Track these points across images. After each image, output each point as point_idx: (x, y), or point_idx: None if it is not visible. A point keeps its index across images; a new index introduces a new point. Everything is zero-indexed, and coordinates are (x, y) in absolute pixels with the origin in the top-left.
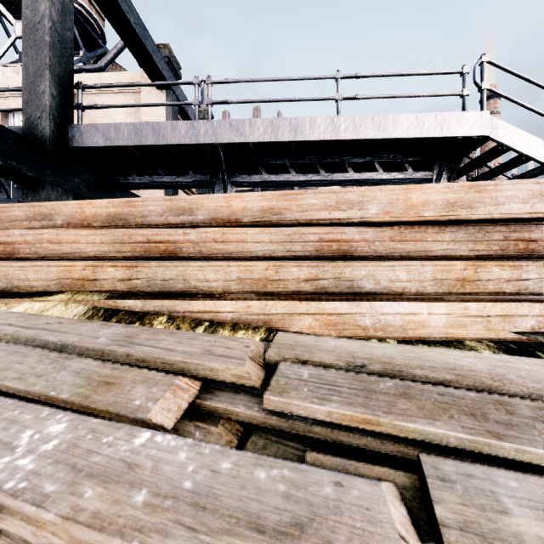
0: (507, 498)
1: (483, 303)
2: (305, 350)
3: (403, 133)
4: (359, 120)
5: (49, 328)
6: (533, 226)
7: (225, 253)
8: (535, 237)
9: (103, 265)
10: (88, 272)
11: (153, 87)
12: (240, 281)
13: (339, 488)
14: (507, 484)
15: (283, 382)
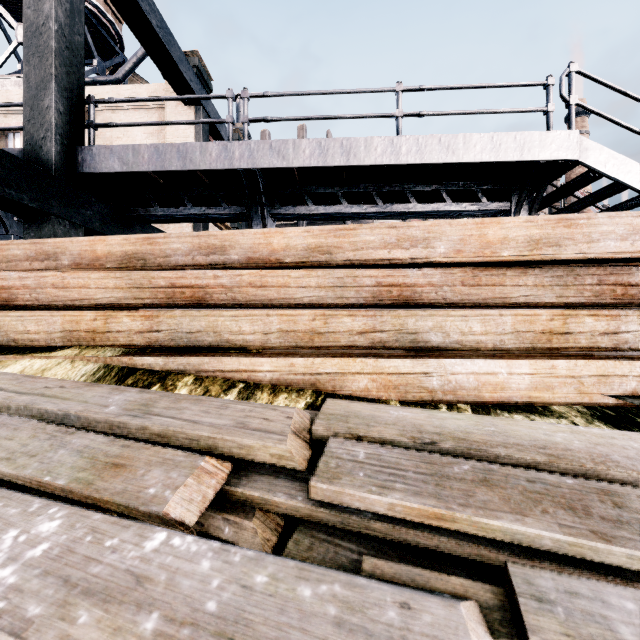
0: (623, 626)
1: (574, 361)
2: (361, 422)
3: (476, 157)
4: (423, 141)
5: (48, 394)
6: (633, 268)
7: (264, 300)
8: (635, 281)
9: (117, 315)
10: (100, 323)
11: (179, 103)
12: (282, 334)
13: (406, 611)
14: (623, 606)
15: (333, 465)
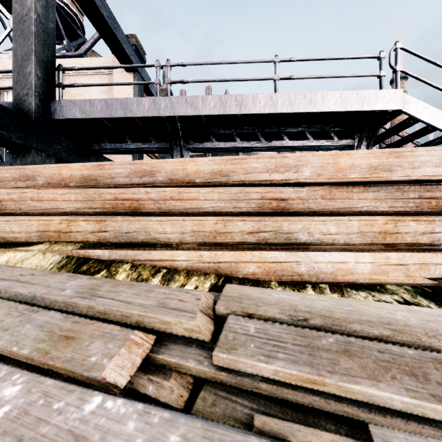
0: None
1: (402, 253)
2: (251, 303)
3: (330, 108)
4: (293, 96)
5: (22, 280)
6: None
7: (181, 209)
8: None
9: (76, 220)
10: (64, 225)
11: (123, 70)
12: (194, 233)
13: None
14: None
15: (231, 338)
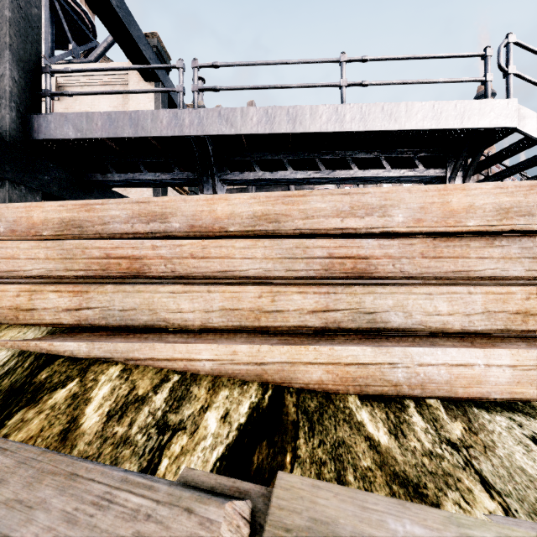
0: None
1: None
2: None
3: (417, 124)
4: (366, 109)
5: None
6: None
7: (206, 272)
8: None
9: (42, 290)
10: (23, 299)
11: (140, 79)
12: (225, 312)
13: None
14: None
15: None
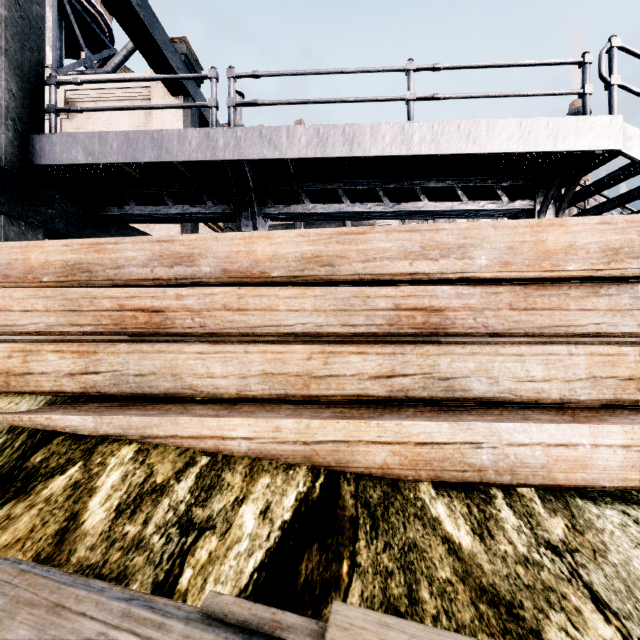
0: None
1: None
2: None
3: (501, 146)
4: (439, 127)
5: None
6: None
7: (243, 328)
8: None
9: (40, 350)
10: (16, 361)
11: (166, 93)
12: (266, 378)
13: None
14: None
15: None
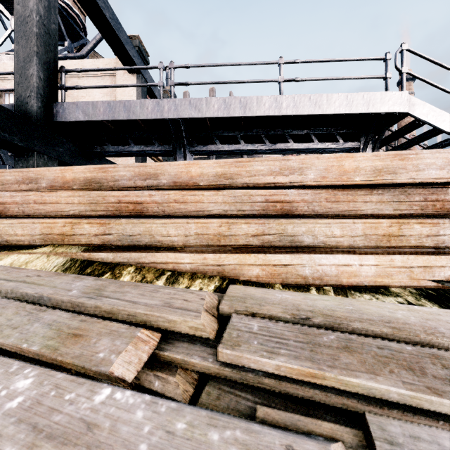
0: None
1: (406, 256)
2: (254, 303)
3: (335, 110)
4: (298, 98)
5: (28, 281)
6: (448, 189)
7: (185, 212)
8: (449, 198)
9: (80, 222)
10: (68, 228)
11: (125, 72)
12: (198, 236)
13: None
14: None
15: (235, 335)
